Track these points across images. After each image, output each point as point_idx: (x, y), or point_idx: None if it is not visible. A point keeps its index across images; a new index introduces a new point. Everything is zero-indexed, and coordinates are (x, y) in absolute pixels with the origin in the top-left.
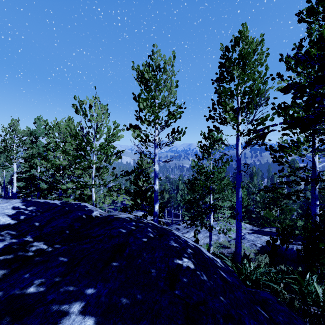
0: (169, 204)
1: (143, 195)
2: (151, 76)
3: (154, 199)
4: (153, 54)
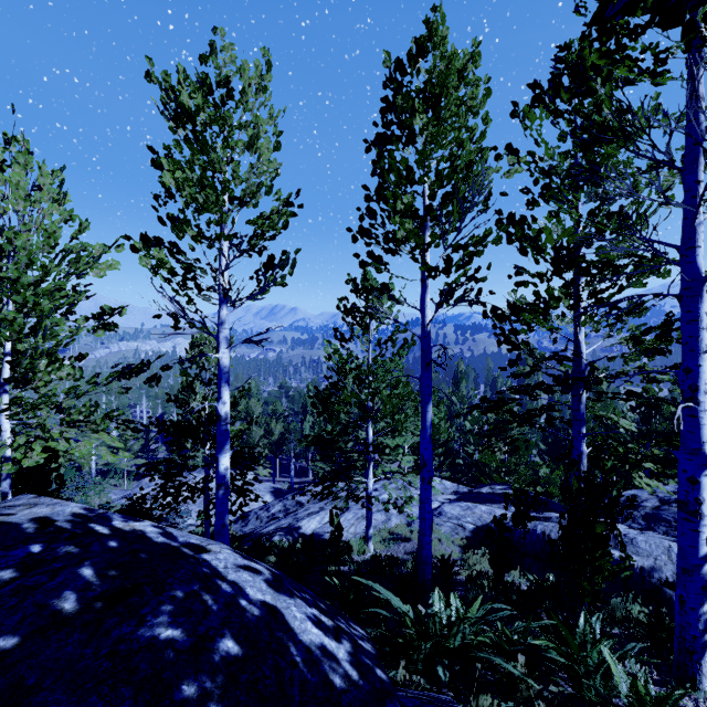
0: (284, 447)
1: (203, 431)
2: (201, 104)
3: (218, 440)
4: (214, 52)
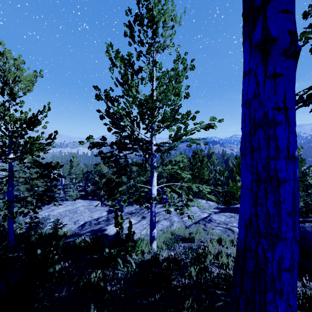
0: None
1: None
2: None
3: None
4: None
